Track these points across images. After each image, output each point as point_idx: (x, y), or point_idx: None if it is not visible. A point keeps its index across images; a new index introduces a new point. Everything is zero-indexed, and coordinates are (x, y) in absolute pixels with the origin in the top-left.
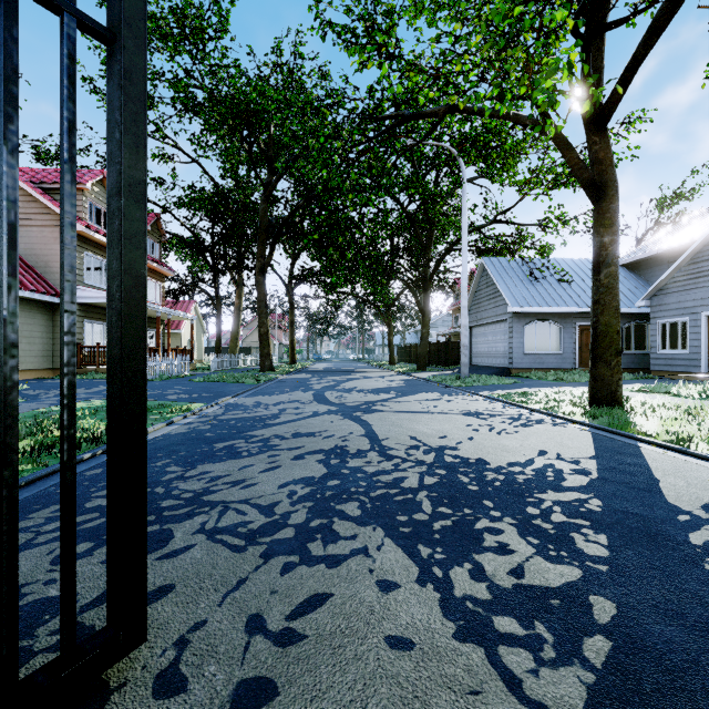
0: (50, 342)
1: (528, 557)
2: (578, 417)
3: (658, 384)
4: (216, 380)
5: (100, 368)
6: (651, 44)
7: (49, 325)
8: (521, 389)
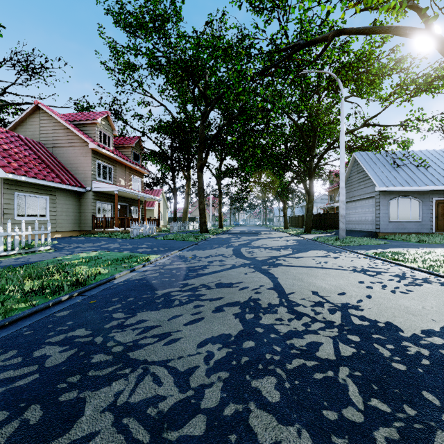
0: (78, 215)
1: None
2: None
3: None
4: (171, 238)
5: (105, 230)
6: None
7: (77, 204)
8: (392, 249)
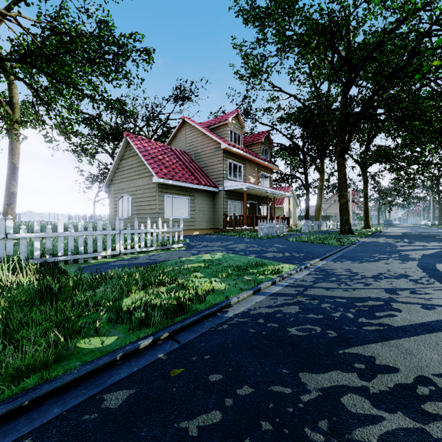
0: (212, 214)
1: None
2: None
3: None
4: (305, 240)
5: (234, 228)
6: None
7: (212, 204)
8: None
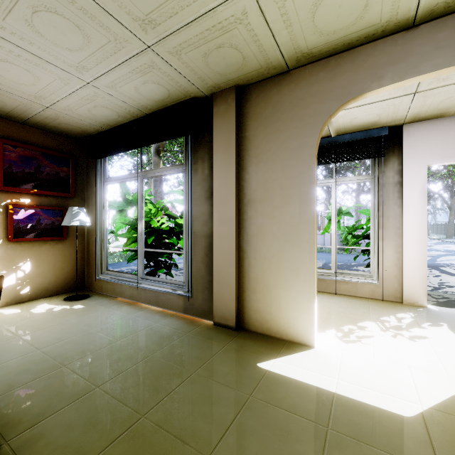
0: None
1: None
2: None
3: None
4: None
5: None
6: None
7: None
8: None
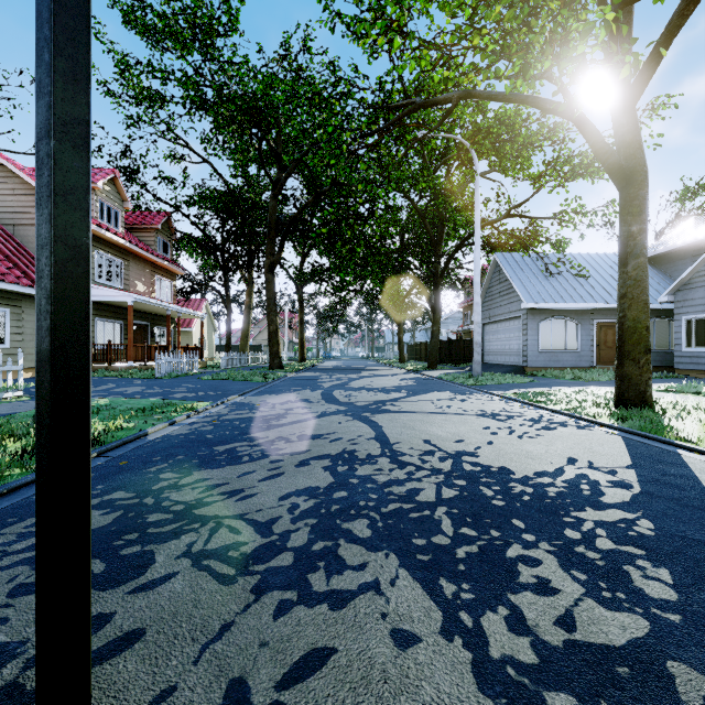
0: None
1: (577, 600)
2: (605, 419)
3: (687, 384)
4: (224, 378)
5: (110, 366)
6: (687, 14)
7: None
8: (538, 388)
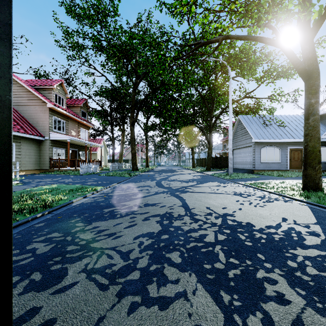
0: (38, 157)
1: (303, 309)
2: (298, 197)
3: None
4: (111, 175)
5: (60, 169)
6: None
7: (38, 149)
8: (261, 180)
